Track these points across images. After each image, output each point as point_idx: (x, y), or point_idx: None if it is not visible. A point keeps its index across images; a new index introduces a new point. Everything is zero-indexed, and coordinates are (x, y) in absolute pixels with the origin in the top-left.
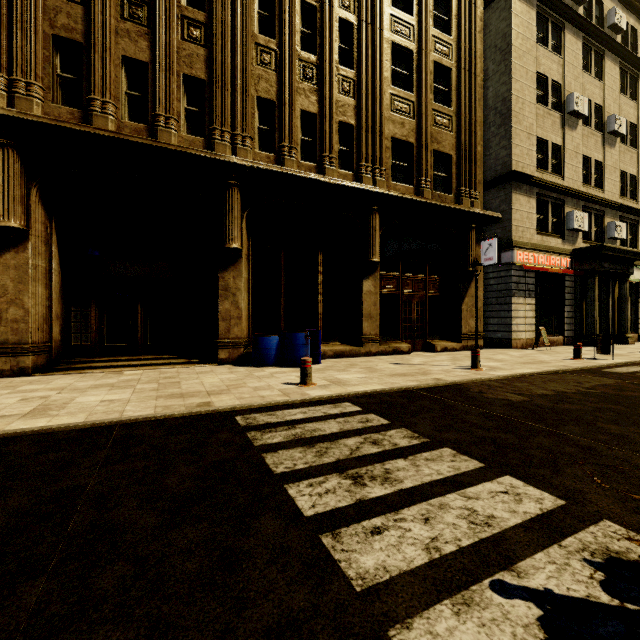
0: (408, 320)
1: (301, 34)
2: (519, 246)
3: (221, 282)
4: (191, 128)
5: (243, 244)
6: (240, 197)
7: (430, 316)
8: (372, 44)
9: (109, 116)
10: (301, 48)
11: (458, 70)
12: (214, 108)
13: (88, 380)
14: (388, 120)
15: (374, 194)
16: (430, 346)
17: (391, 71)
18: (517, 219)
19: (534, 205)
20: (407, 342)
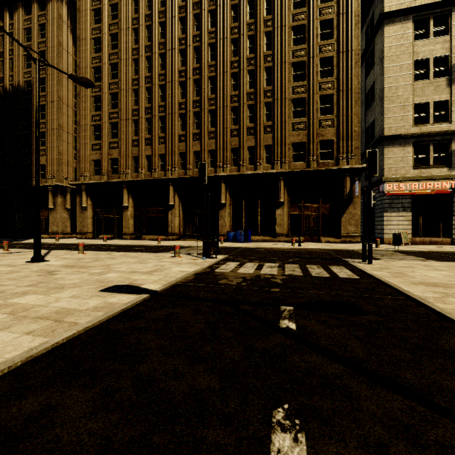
0: (308, 226)
1: (249, 116)
2: (389, 180)
3: (220, 214)
4: (212, 165)
5: (227, 200)
6: (225, 185)
7: (323, 224)
8: (281, 106)
9: (190, 170)
10: (249, 122)
11: (338, 92)
12: (217, 158)
13: (183, 242)
14: (290, 136)
15: (278, 173)
16: (320, 240)
17: (294, 111)
18: (390, 163)
19: (410, 150)
20: (307, 237)
